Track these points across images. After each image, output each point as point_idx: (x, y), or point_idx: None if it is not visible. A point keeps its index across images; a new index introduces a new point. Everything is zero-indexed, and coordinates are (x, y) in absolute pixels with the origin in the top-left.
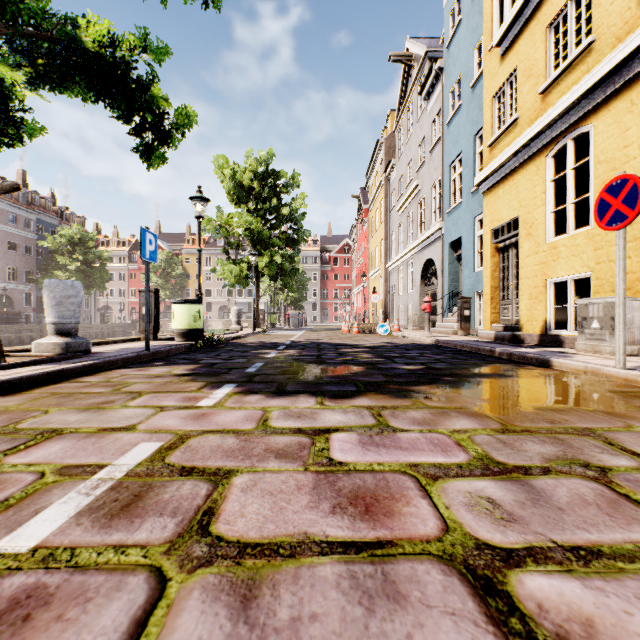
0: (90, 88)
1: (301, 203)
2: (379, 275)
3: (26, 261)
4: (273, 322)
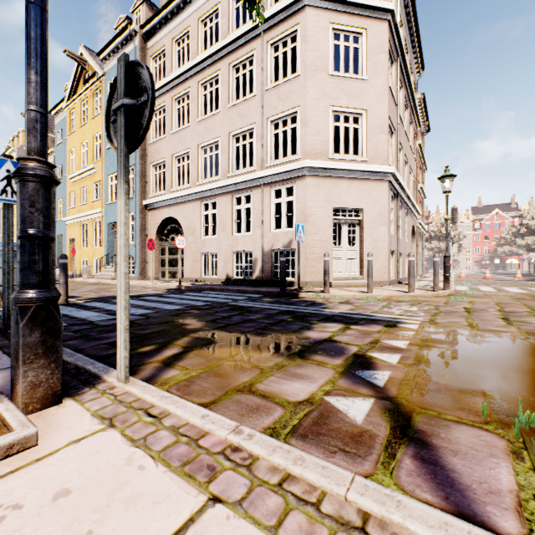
0: None
1: None
2: None
3: None
4: None
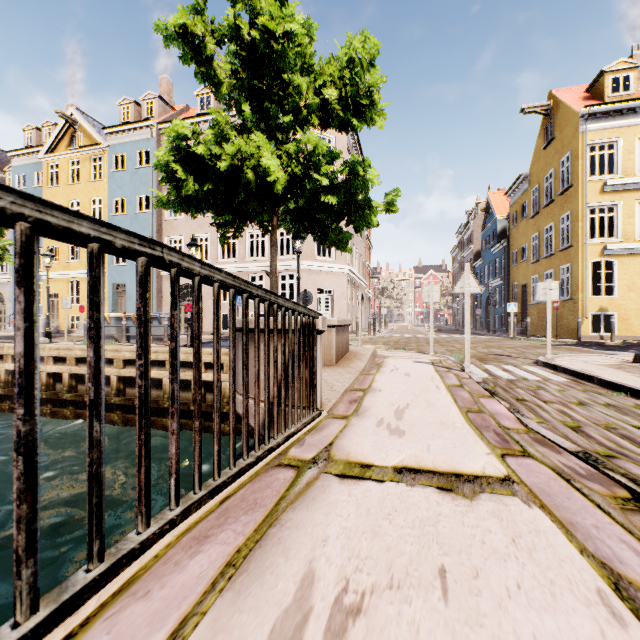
0: None
1: None
2: None
3: None
4: None
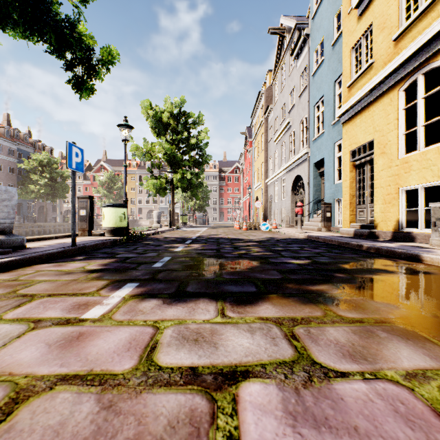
0: (24, 23)
1: (205, 135)
2: (260, 188)
3: (9, 178)
4: (184, 221)
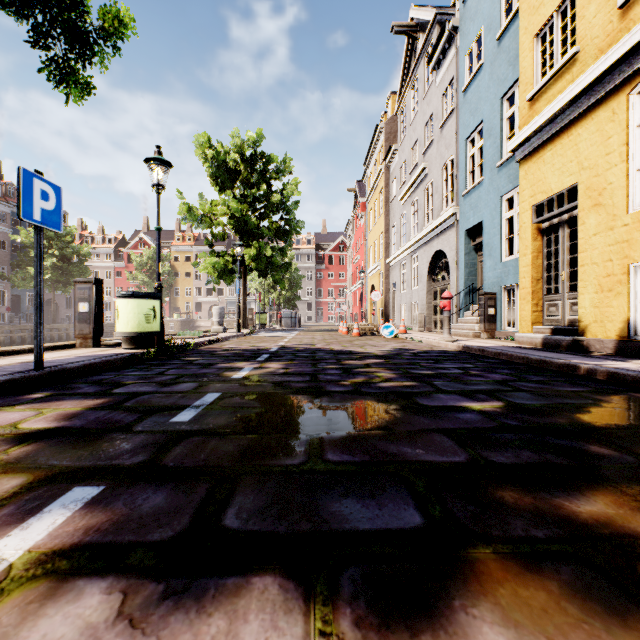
0: None
1: (293, 190)
2: (378, 272)
3: None
4: (263, 322)
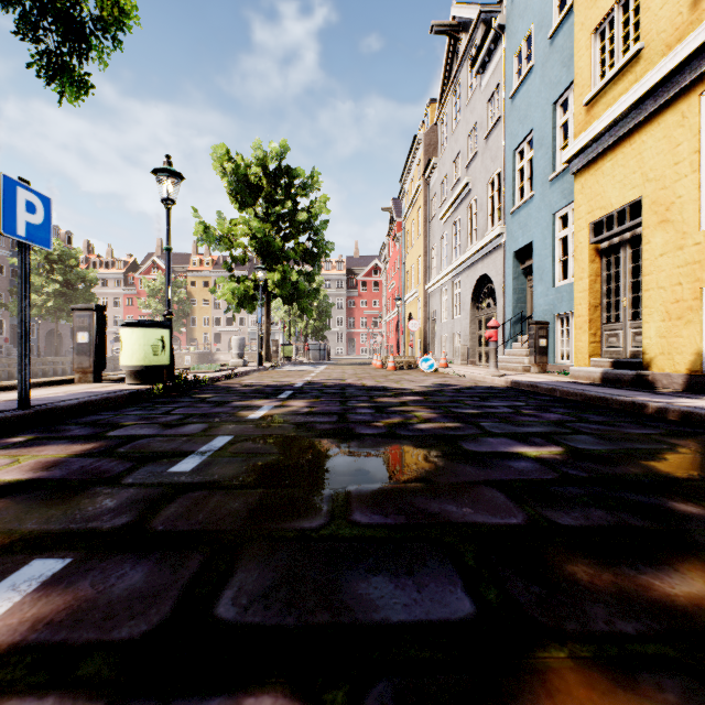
0: None
1: (322, 207)
2: (416, 299)
3: None
4: (288, 355)
